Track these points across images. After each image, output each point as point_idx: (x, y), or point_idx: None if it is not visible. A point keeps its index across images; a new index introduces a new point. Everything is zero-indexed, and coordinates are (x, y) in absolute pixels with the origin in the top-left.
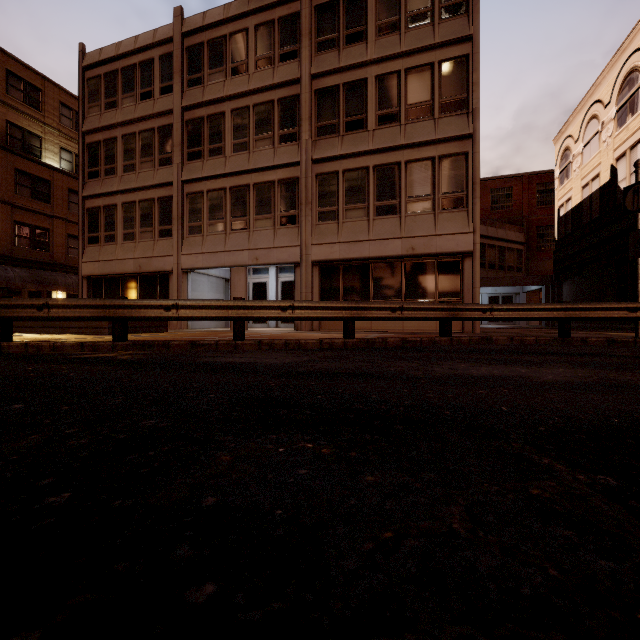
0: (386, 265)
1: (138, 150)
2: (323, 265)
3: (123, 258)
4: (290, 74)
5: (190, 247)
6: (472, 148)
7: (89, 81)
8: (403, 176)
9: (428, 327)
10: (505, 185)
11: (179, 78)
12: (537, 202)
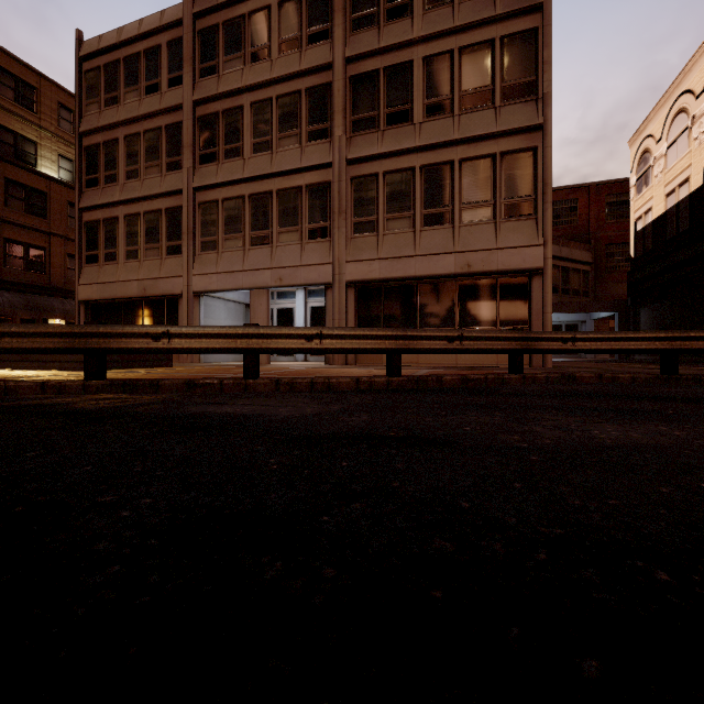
0: (436, 286)
1: (143, 153)
2: (360, 286)
3: (125, 280)
4: (320, 58)
5: (203, 266)
6: (542, 142)
7: (87, 74)
8: (457, 178)
9: (487, 361)
10: (569, 197)
11: (190, 67)
12: (606, 216)
